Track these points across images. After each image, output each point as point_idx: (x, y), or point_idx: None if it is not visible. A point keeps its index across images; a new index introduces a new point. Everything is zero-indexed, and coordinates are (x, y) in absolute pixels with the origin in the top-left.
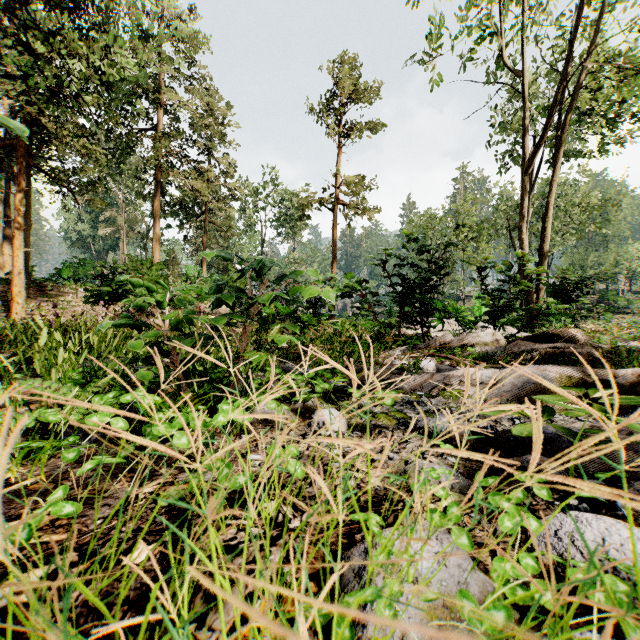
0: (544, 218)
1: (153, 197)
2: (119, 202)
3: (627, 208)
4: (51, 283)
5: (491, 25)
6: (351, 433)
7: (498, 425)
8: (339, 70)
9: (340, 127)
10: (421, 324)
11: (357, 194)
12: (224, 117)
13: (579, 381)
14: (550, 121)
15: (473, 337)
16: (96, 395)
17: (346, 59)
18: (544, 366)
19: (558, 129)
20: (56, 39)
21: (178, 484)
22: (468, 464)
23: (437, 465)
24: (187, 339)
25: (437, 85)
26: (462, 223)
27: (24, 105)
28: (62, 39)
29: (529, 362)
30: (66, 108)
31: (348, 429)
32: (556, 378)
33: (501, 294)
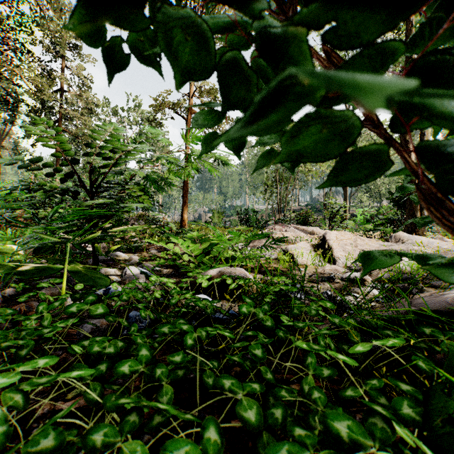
0: None
1: None
2: None
3: None
4: None
5: None
6: None
7: None
8: None
9: None
10: None
11: None
12: None
13: None
14: None
15: None
16: None
17: None
18: None
19: None
20: None
21: None
22: None
23: None
24: None
25: None
26: None
27: None
28: None
29: None
30: None
31: None
32: None
33: None
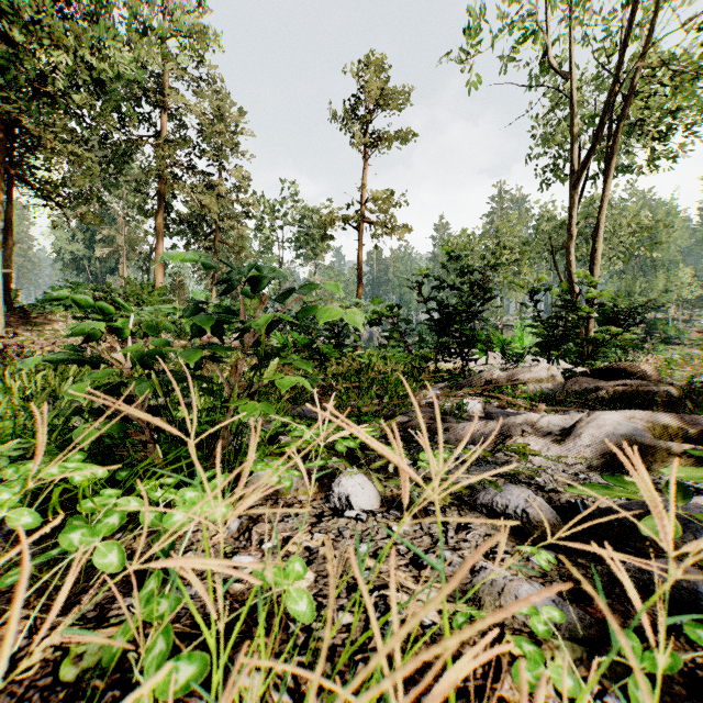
0: (594, 238)
1: (155, 213)
2: (118, 219)
3: (677, 230)
4: (37, 310)
5: (536, 21)
6: (386, 513)
7: (585, 496)
8: (365, 72)
9: (366, 136)
10: (461, 357)
11: (385, 211)
12: (236, 124)
13: (677, 432)
14: (602, 129)
15: (525, 372)
16: (11, 465)
17: (373, 60)
18: (630, 412)
19: (609, 139)
20: (39, 27)
21: (107, 625)
22: (563, 570)
23: (526, 583)
24: (147, 382)
25: (475, 88)
26: (501, 244)
27: (1, 103)
28: (47, 29)
29: (594, 403)
30: (53, 109)
31: (381, 505)
32: (648, 428)
33: (556, 322)
